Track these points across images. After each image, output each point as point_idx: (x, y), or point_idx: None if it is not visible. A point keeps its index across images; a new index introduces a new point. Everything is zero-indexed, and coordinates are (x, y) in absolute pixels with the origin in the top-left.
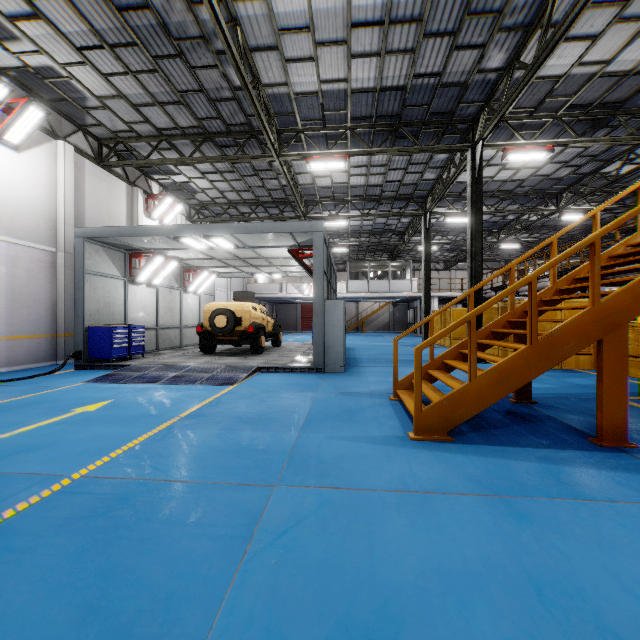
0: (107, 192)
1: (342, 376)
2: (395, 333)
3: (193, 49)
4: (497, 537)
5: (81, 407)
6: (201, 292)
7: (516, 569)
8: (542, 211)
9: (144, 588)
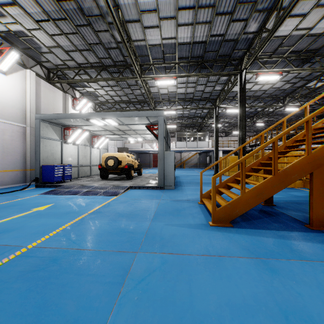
0: (52, 96)
1: (173, 191)
2: (200, 168)
3: (96, 21)
4: (260, 283)
5: (36, 208)
6: (101, 147)
7: (272, 303)
8: (275, 106)
9: (62, 315)
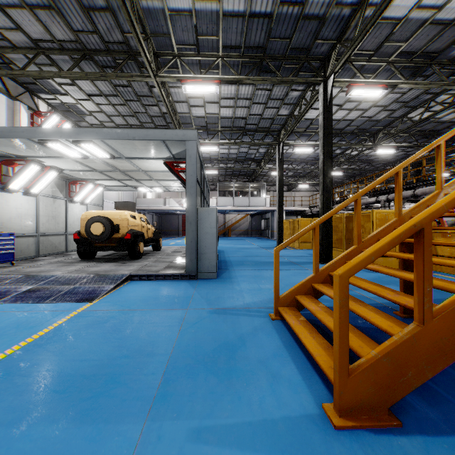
0: None
1: (215, 283)
2: (253, 237)
3: None
4: None
5: None
6: (88, 203)
7: None
8: (363, 146)
9: None
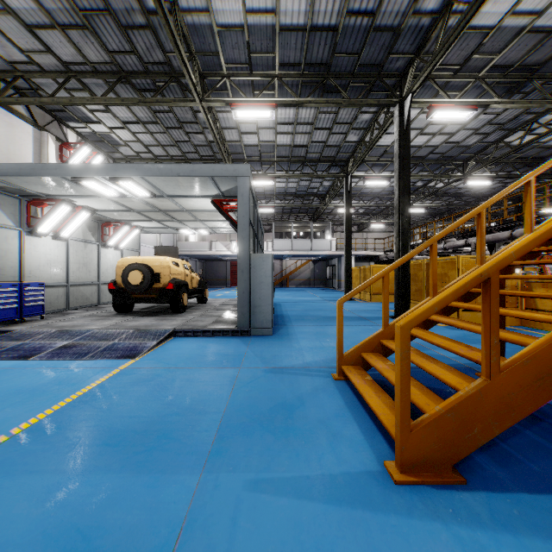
0: (6, 133)
1: (270, 340)
2: (315, 288)
3: None
4: None
5: None
6: (123, 247)
7: None
8: (450, 177)
9: None
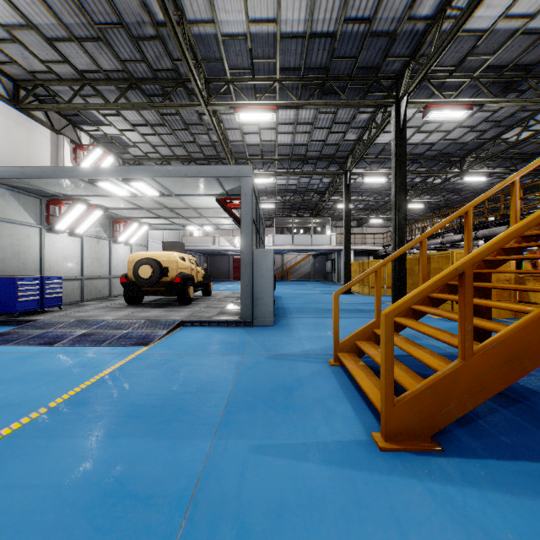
0: (26, 137)
1: (272, 330)
2: (316, 281)
3: None
4: None
5: None
6: (133, 243)
7: None
8: (448, 173)
9: None
